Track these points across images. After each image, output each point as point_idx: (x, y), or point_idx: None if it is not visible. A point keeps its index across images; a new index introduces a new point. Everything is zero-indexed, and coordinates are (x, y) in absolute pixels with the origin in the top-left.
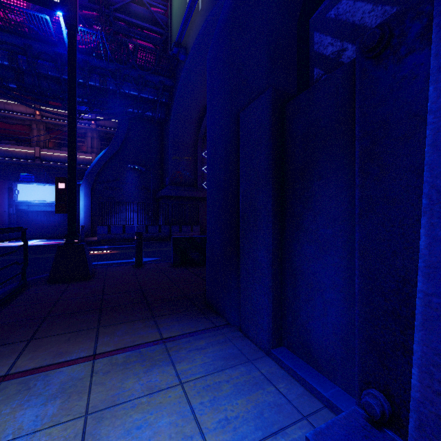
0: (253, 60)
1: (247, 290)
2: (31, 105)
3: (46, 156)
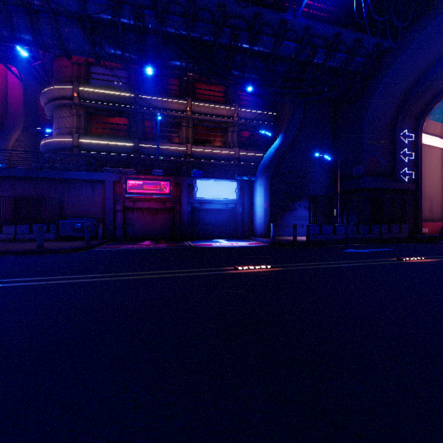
0: None
1: None
2: (183, 101)
3: (196, 152)
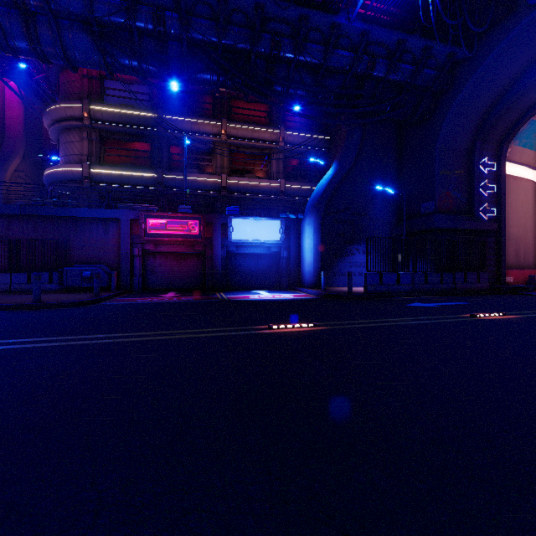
0: None
1: None
2: (217, 122)
3: (232, 185)
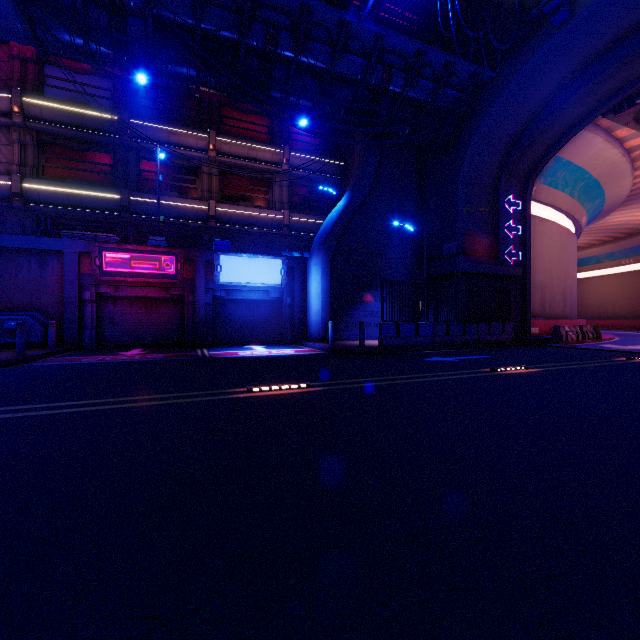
0: None
1: None
2: (203, 134)
3: (223, 214)
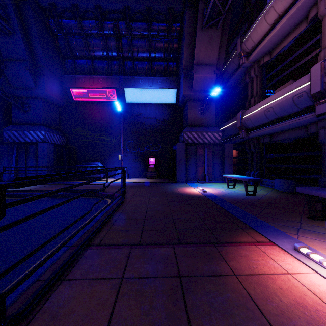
0: None
1: None
2: None
3: None
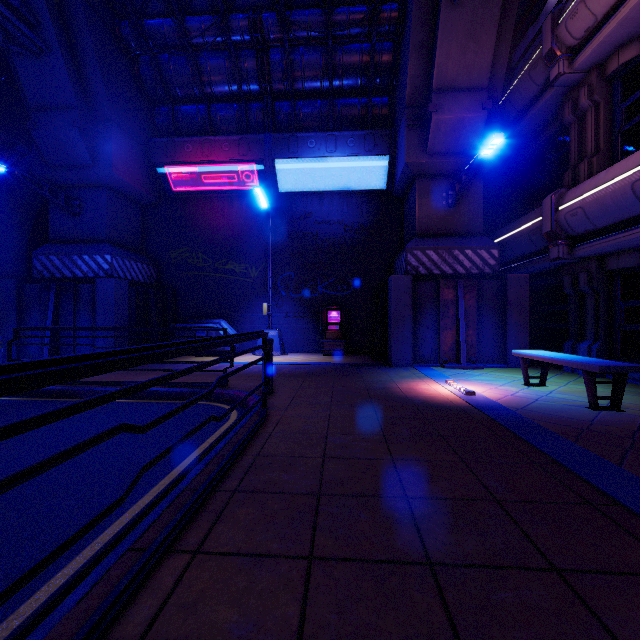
0: (5, 259)
1: (3, 346)
2: None
3: None
